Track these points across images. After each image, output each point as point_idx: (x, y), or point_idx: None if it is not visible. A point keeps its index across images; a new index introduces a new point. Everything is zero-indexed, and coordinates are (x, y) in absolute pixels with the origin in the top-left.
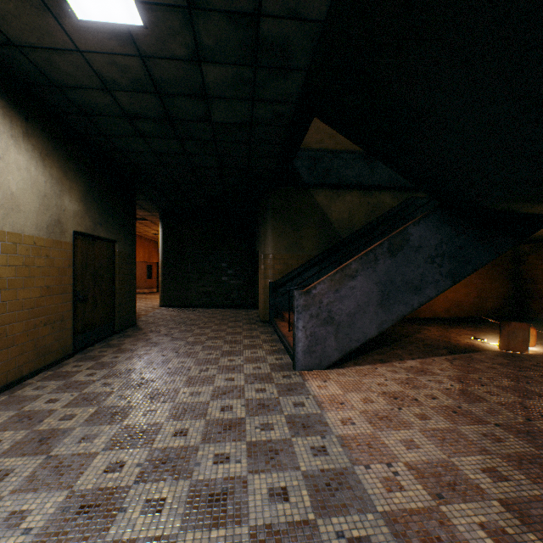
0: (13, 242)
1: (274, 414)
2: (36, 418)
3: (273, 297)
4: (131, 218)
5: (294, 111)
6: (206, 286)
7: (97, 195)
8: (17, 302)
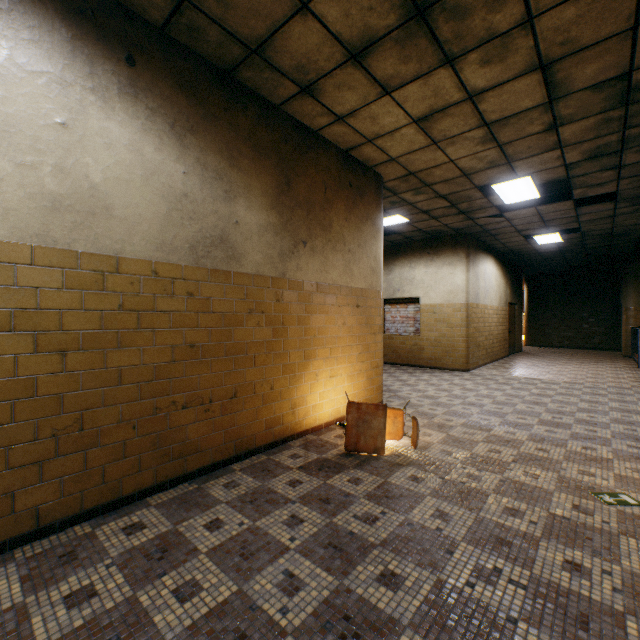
0: (501, 310)
1: (619, 371)
2: (522, 363)
3: (633, 338)
4: (520, 289)
5: (638, 239)
6: (566, 331)
7: (512, 284)
8: (501, 330)
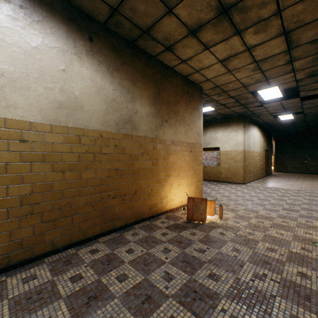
0: (261, 153)
1: None
2: (272, 180)
3: None
4: (271, 143)
5: None
6: (295, 164)
7: (267, 140)
8: (261, 164)
